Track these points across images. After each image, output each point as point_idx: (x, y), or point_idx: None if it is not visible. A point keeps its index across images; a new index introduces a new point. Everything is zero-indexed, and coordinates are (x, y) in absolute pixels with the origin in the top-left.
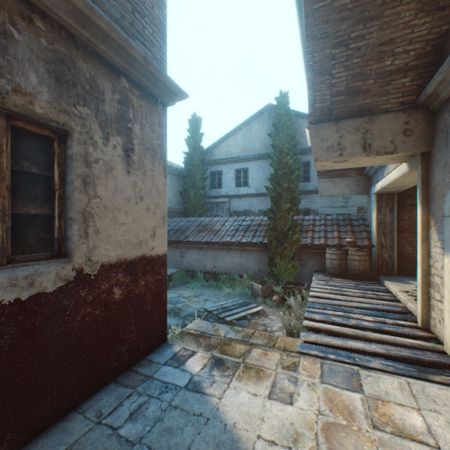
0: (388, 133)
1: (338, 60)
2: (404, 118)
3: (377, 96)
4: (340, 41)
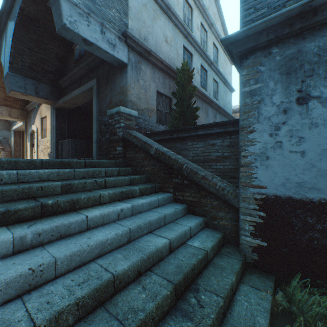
0: (17, 114)
1: (2, 91)
2: (21, 111)
3: (14, 103)
4: (3, 87)
